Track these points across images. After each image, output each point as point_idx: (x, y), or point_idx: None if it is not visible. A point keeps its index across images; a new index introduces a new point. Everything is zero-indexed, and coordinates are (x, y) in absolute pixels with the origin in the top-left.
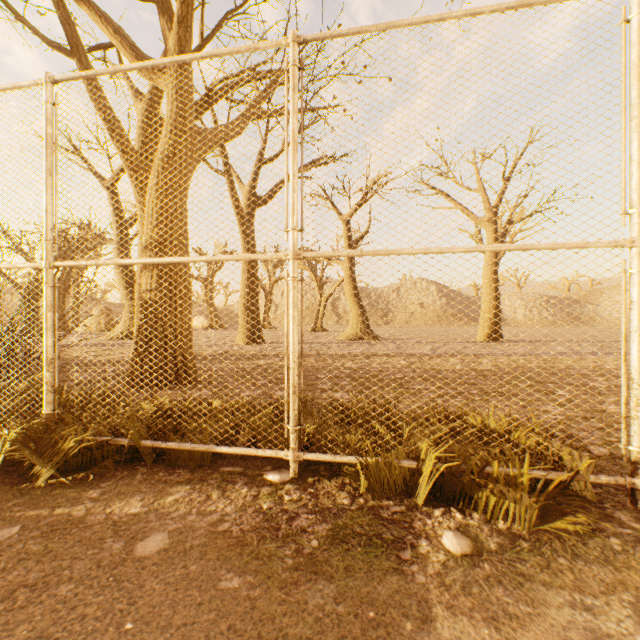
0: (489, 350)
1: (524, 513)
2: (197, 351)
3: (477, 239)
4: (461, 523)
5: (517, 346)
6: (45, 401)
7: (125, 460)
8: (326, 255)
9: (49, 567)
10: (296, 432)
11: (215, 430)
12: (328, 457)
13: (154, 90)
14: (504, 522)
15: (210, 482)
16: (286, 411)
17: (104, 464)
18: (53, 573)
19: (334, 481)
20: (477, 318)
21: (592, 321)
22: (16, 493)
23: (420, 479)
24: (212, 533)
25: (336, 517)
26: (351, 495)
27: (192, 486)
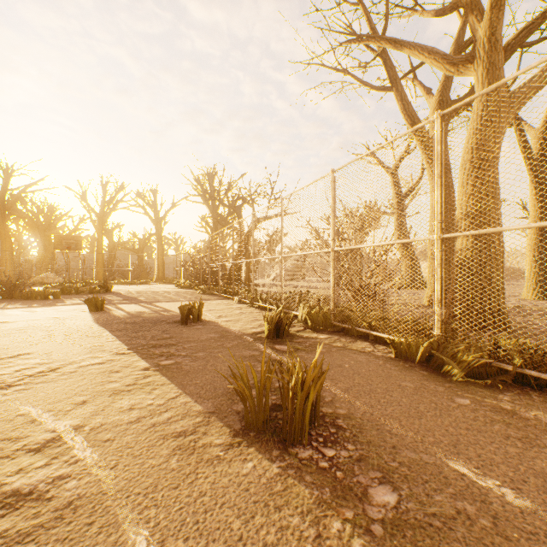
0: None
1: None
2: None
3: None
4: None
5: None
6: (435, 326)
7: (506, 381)
8: None
9: (519, 433)
10: None
11: None
12: None
13: (445, 81)
14: None
15: None
16: None
17: (500, 379)
18: (526, 438)
19: None
20: None
21: None
22: (443, 379)
23: None
24: None
25: None
26: None
27: None
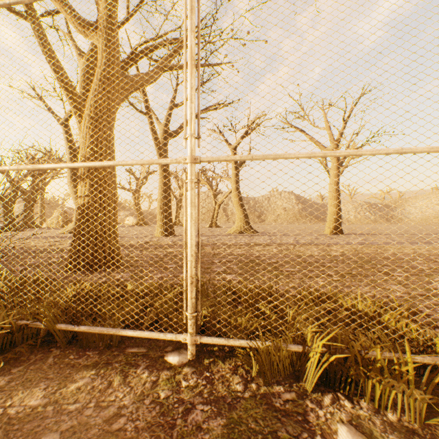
0: (335, 240)
1: (413, 404)
2: (126, 242)
3: (323, 163)
4: (352, 414)
5: (354, 237)
6: None
7: (43, 341)
8: (220, 159)
9: None
10: (193, 318)
11: (126, 311)
12: (222, 341)
13: (92, 49)
14: (393, 413)
15: (114, 366)
16: (185, 299)
17: (17, 349)
18: None
19: (228, 363)
20: (323, 218)
21: (400, 220)
22: None
23: (307, 364)
24: (105, 433)
25: (230, 408)
26: (244, 379)
27: (97, 371)
